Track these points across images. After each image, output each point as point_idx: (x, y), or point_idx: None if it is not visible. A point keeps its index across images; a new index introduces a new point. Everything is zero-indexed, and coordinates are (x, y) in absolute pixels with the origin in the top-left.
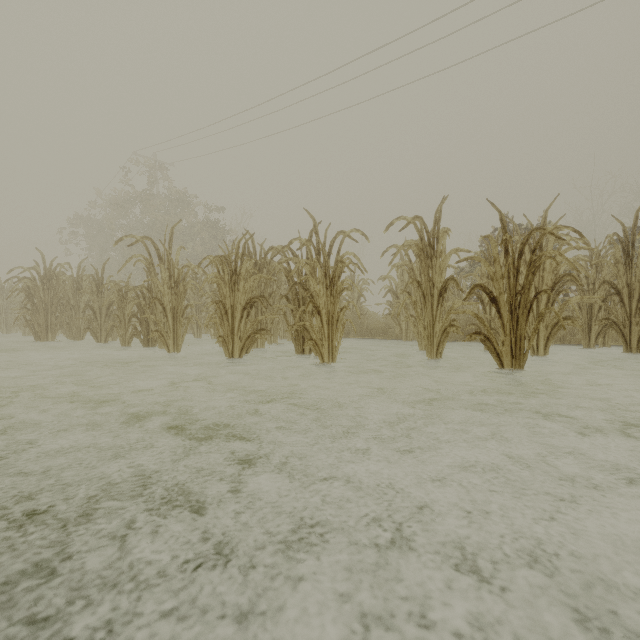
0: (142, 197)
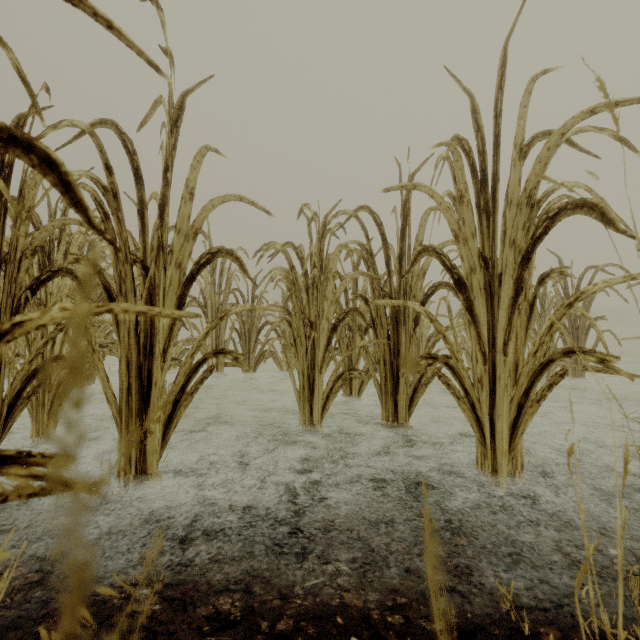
0: None
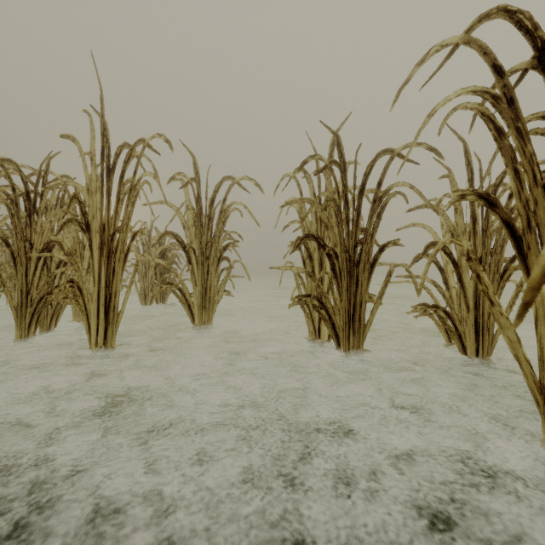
0: None
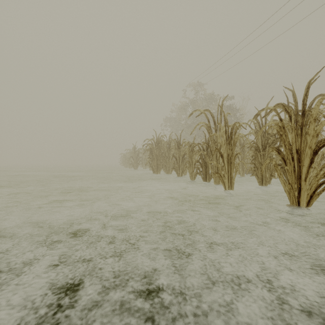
0: (194, 101)
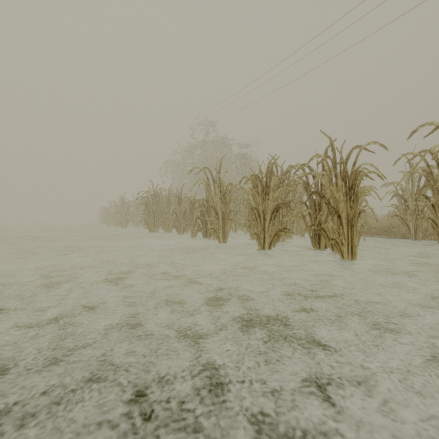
0: (200, 144)
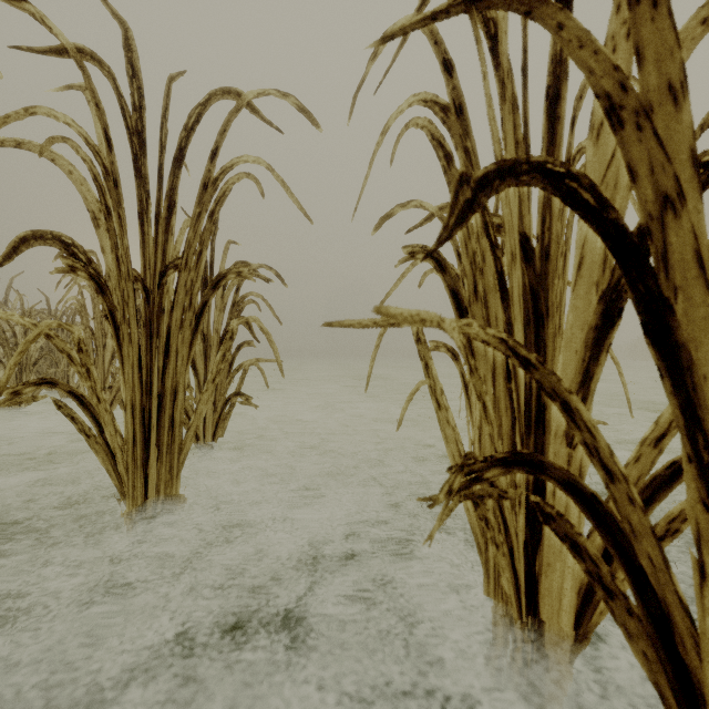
0: None
